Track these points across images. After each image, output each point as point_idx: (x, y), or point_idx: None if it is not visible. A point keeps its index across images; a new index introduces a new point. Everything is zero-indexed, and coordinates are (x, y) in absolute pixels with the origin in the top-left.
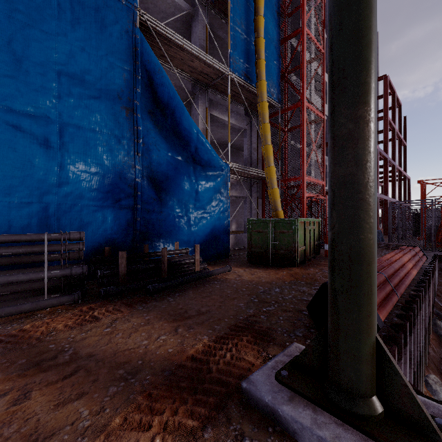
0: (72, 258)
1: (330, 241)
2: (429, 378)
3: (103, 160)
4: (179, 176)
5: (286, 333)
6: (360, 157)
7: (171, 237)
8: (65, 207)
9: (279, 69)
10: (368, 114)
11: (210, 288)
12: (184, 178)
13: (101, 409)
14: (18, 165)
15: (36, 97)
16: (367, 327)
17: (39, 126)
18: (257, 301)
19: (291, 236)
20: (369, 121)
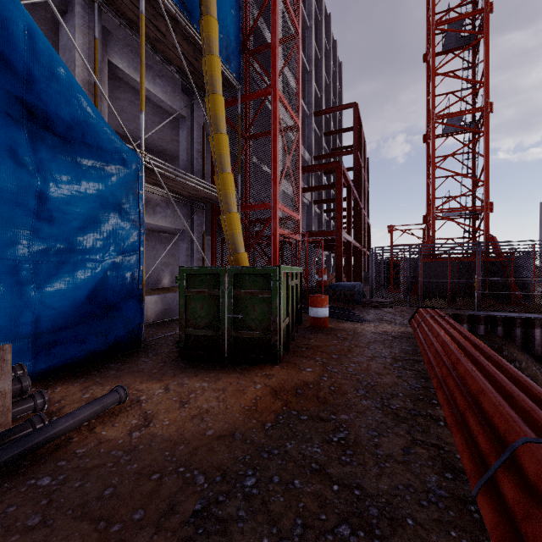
0: None
1: None
2: None
3: None
4: None
5: None
6: None
7: None
8: None
9: (239, 26)
10: None
11: None
12: None
13: None
14: None
15: None
16: None
17: None
18: None
19: (267, 302)
20: None
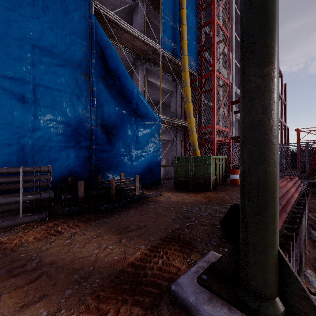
0: (42, 186)
1: (241, 173)
2: (307, 272)
3: (66, 112)
4: (124, 125)
5: (204, 242)
6: (266, 106)
7: (118, 169)
8: (37, 147)
9: (197, 48)
10: (272, 71)
11: (146, 207)
12: (128, 126)
13: (57, 310)
14: (0, 115)
15: (15, 64)
16: (271, 243)
17: (17, 86)
18: (182, 217)
19: (206, 169)
20: (273, 77)
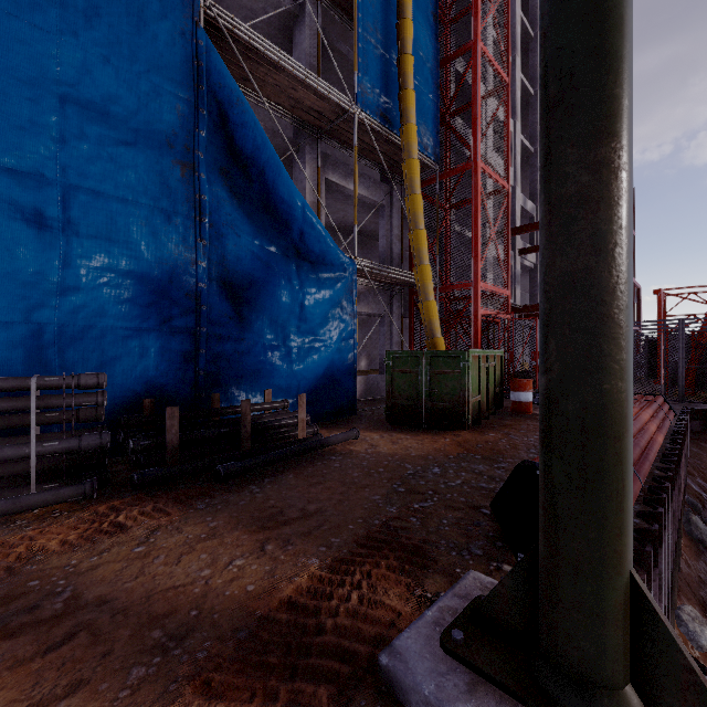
0: (83, 419)
1: (543, 394)
2: (684, 612)
3: (141, 251)
4: (272, 279)
5: (454, 549)
6: (602, 237)
7: (259, 381)
8: (73, 331)
9: (437, 107)
10: (617, 156)
11: (323, 468)
12: (281, 283)
13: None
14: None
15: (21, 139)
16: (615, 557)
17: (26, 190)
18: (404, 491)
19: (457, 379)
20: (619, 170)
